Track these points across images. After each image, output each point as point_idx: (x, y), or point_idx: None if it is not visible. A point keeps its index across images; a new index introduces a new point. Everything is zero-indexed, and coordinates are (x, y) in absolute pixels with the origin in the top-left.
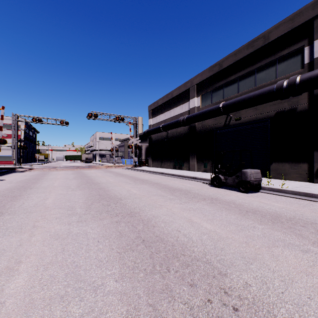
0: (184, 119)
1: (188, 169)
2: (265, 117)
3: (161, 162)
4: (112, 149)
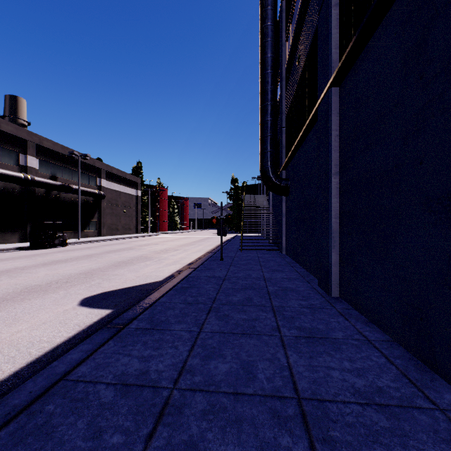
0: None
1: None
2: None
3: None
4: None
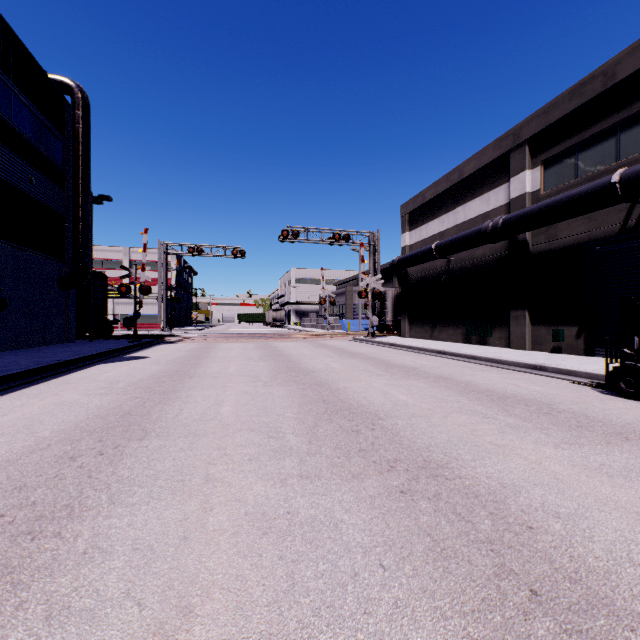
0: (497, 224)
1: (505, 345)
2: None
3: (431, 328)
4: (323, 300)
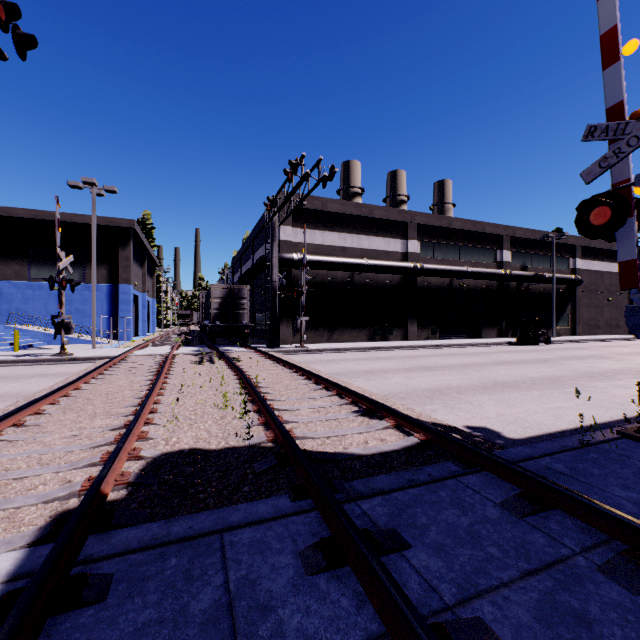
0: (424, 268)
1: (401, 339)
2: (479, 289)
3: (330, 331)
4: (69, 279)
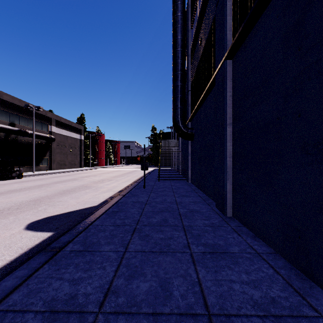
0: None
1: None
2: None
3: None
4: None
